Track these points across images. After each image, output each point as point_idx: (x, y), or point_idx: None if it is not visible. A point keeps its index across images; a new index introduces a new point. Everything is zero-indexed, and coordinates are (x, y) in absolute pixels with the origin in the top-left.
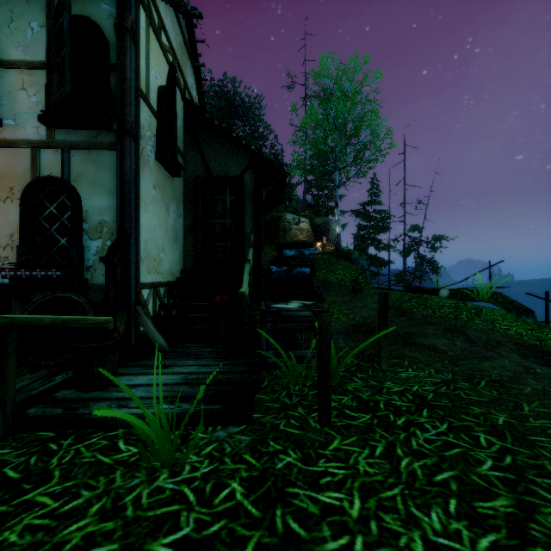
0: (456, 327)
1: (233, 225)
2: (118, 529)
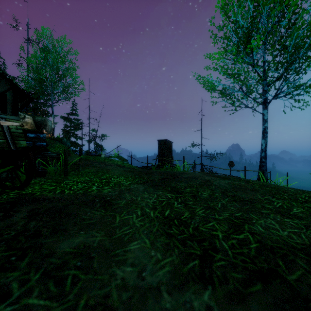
0: (103, 162)
1: None
2: None
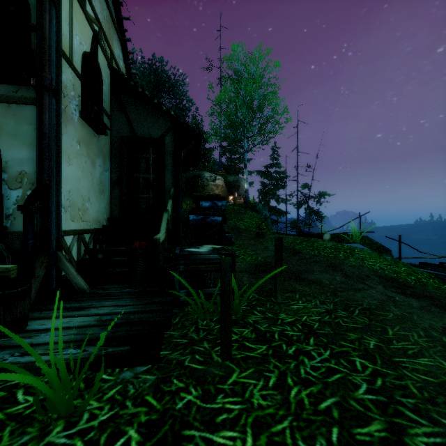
0: (336, 264)
1: (155, 179)
2: None
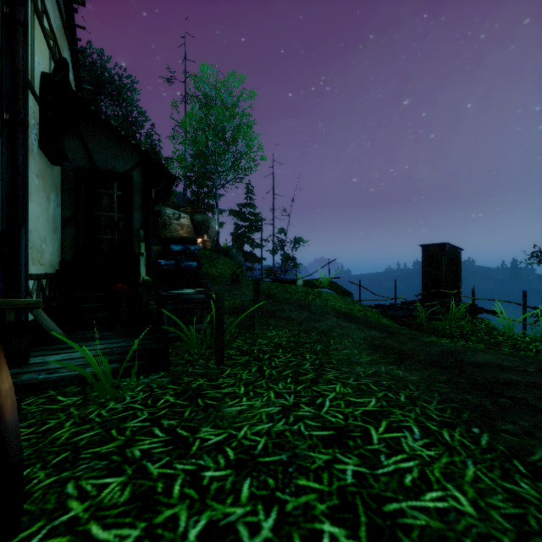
0: (304, 305)
1: (121, 219)
2: (95, 426)
